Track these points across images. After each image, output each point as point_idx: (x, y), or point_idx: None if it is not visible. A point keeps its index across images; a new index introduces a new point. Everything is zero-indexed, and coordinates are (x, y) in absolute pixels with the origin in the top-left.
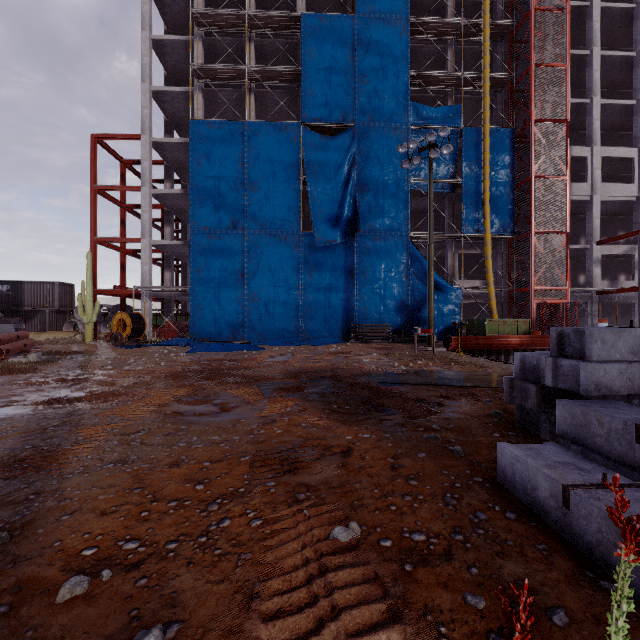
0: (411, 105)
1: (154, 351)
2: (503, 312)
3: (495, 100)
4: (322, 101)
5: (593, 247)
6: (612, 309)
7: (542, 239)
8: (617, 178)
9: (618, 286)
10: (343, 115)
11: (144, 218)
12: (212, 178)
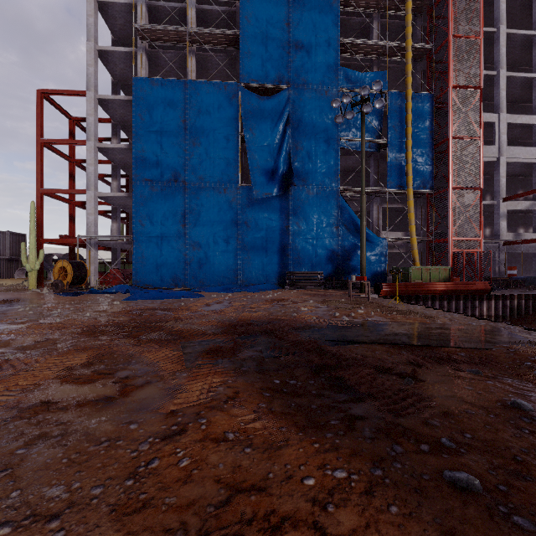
0: (341, 70)
1: (90, 299)
2: (422, 261)
3: (415, 69)
4: (259, 63)
5: (500, 203)
6: (513, 258)
7: (456, 195)
8: (517, 144)
9: (521, 238)
10: (278, 77)
11: (89, 171)
12: (154, 133)
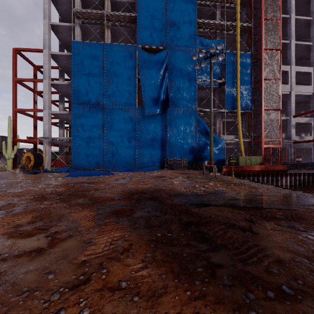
0: (198, 38)
1: (44, 176)
2: (246, 152)
3: (241, 39)
4: (148, 33)
5: (291, 118)
6: (298, 151)
7: (266, 114)
8: (300, 84)
9: (303, 139)
10: (160, 42)
11: (45, 98)
12: (85, 75)
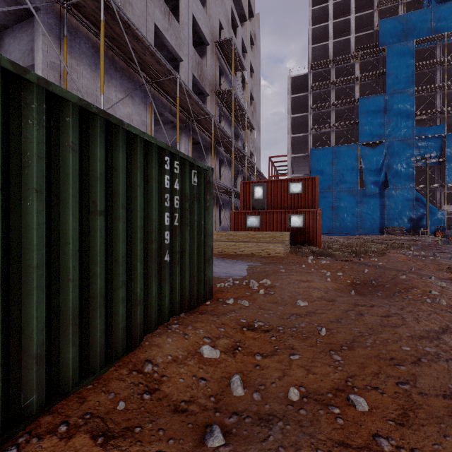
0: (415, 128)
1: None
2: None
3: None
4: (369, 133)
5: None
6: None
7: None
8: None
9: None
10: (379, 137)
11: None
12: (319, 170)
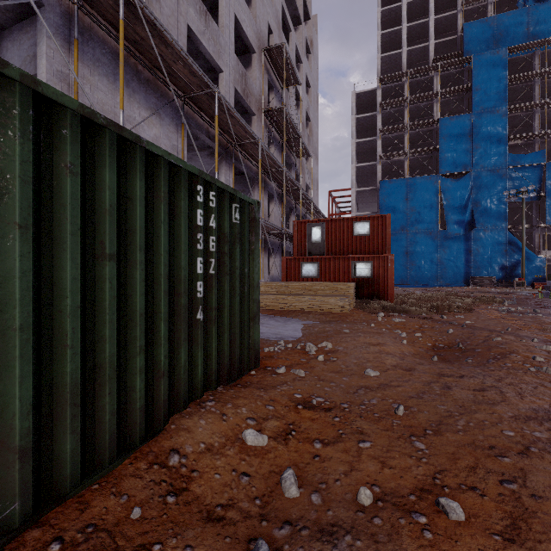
0: (508, 155)
1: None
2: None
3: None
4: (451, 161)
5: None
6: None
7: None
8: None
9: None
10: (464, 167)
11: None
12: (390, 207)
